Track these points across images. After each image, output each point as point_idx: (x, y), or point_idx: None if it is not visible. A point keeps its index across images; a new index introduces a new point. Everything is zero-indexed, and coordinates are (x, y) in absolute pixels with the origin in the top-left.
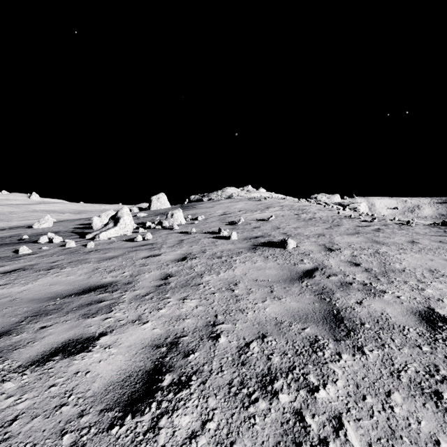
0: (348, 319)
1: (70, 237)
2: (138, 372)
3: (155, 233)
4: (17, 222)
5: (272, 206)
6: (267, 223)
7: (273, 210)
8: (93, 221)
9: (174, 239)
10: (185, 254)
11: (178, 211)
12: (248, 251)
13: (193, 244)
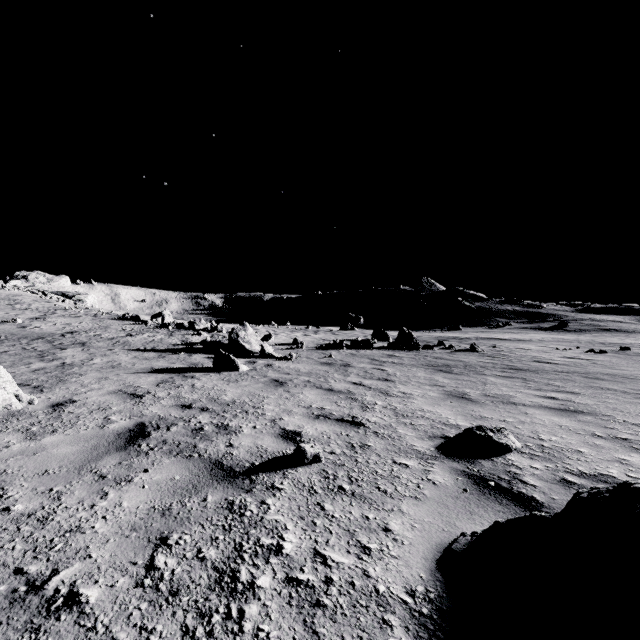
0: (47, 332)
1: None
2: None
3: None
4: None
5: None
6: None
7: None
8: None
9: None
10: None
11: None
12: None
13: None
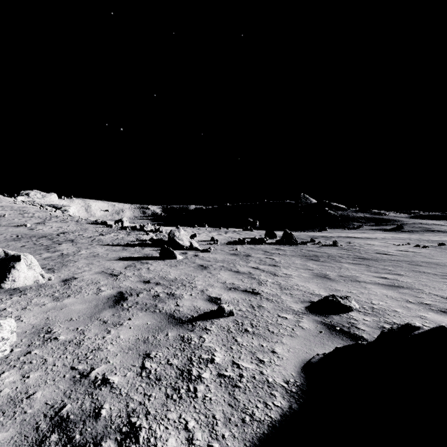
0: (47, 233)
1: None
2: (14, 236)
3: None
4: None
5: None
6: (3, 218)
7: None
8: None
9: None
10: None
11: None
12: (10, 228)
13: None
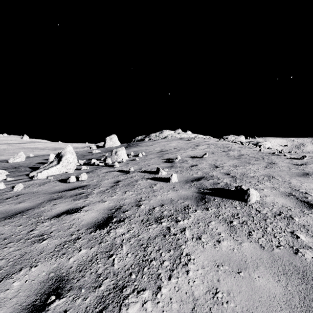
0: None
1: (20, 174)
2: None
3: (95, 171)
4: (7, 156)
5: (200, 144)
6: (202, 160)
7: (202, 148)
8: (50, 158)
9: (110, 179)
10: (112, 209)
11: (121, 149)
12: (197, 206)
13: (127, 189)
